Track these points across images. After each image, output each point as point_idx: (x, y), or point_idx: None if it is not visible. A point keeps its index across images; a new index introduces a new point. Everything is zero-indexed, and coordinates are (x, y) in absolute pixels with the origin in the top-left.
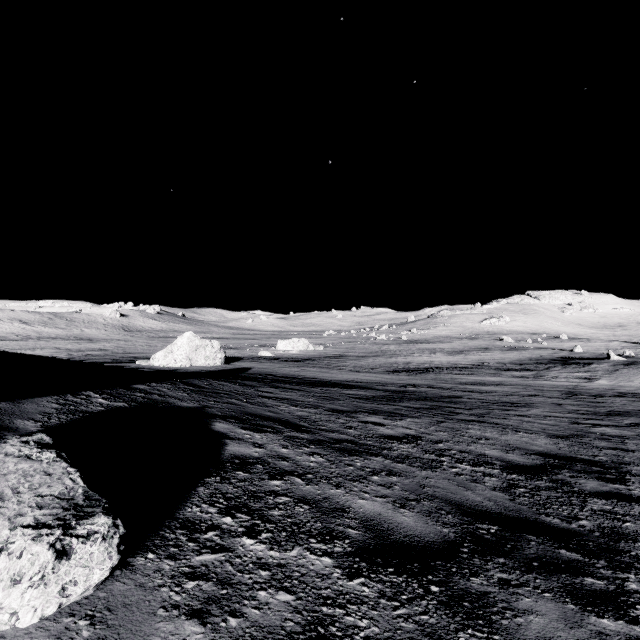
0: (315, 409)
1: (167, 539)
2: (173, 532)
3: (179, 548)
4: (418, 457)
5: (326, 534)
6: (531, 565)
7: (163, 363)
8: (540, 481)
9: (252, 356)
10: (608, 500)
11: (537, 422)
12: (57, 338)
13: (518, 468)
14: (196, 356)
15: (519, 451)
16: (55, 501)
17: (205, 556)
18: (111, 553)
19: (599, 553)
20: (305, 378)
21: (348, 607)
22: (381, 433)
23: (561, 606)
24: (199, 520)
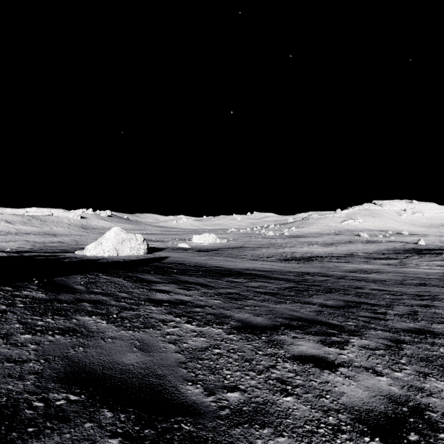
0: (219, 327)
1: None
2: None
3: None
4: None
5: None
6: None
7: (93, 253)
8: None
9: (173, 247)
10: None
11: None
12: (30, 233)
13: None
14: (122, 247)
15: None
16: None
17: None
18: None
19: None
20: (212, 267)
21: None
22: (348, 404)
23: None
24: None
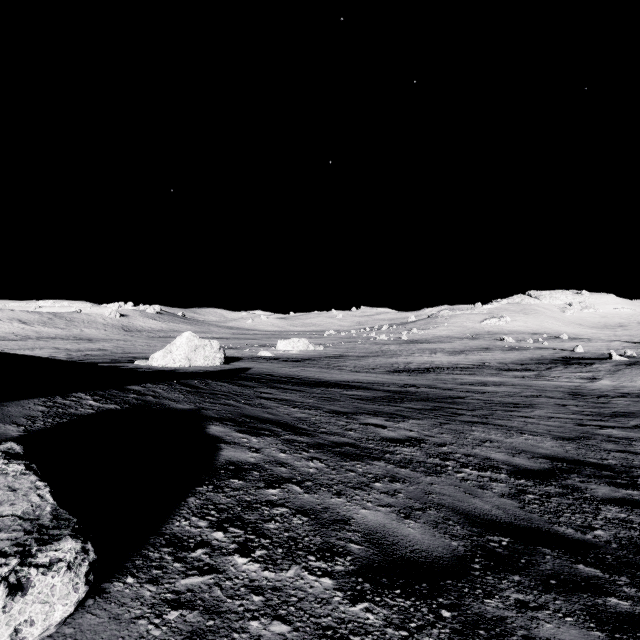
0: (315, 410)
1: (150, 559)
2: (157, 550)
3: (163, 570)
4: (422, 461)
5: (326, 550)
6: (549, 583)
7: (162, 363)
8: (549, 487)
9: (252, 356)
10: (622, 507)
11: (541, 423)
12: (56, 338)
13: (526, 473)
14: (195, 356)
15: (525, 454)
16: (17, 522)
17: (191, 579)
18: (77, 584)
19: (619, 568)
20: (305, 378)
21: (351, 639)
22: (383, 436)
23: (586, 633)
24: (187, 536)
